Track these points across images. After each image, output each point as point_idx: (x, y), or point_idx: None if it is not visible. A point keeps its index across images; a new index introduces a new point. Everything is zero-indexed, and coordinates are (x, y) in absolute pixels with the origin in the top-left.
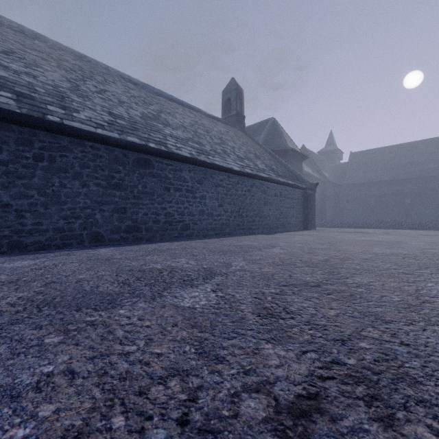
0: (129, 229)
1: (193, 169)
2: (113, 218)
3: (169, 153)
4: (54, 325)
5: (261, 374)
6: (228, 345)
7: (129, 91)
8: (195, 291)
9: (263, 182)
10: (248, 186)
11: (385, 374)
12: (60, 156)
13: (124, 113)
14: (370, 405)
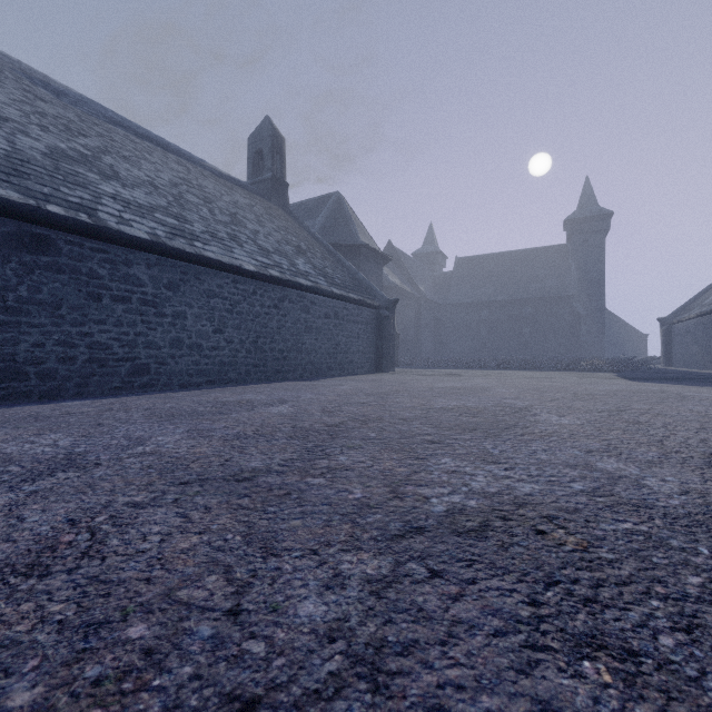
0: None
1: (156, 263)
2: None
3: (98, 228)
4: None
5: None
6: None
7: (35, 103)
8: None
9: (303, 293)
10: (275, 299)
11: None
12: None
13: None
14: None
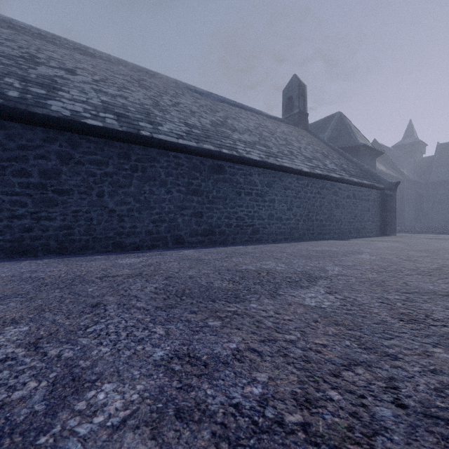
0: (205, 232)
1: (262, 173)
2: (191, 222)
3: (241, 157)
4: (204, 312)
5: None
6: (390, 344)
7: (197, 101)
8: (309, 292)
9: (334, 183)
10: (318, 188)
11: None
12: (150, 166)
13: (197, 122)
14: None
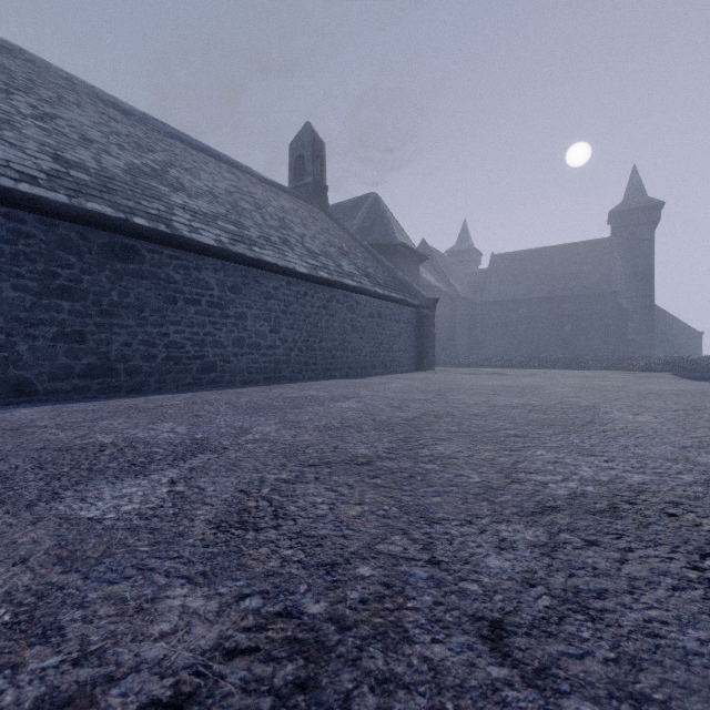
0: (91, 371)
1: (222, 268)
2: (56, 351)
3: (175, 237)
4: None
5: (112, 659)
6: (99, 597)
7: (110, 124)
8: (134, 485)
9: (349, 293)
10: (324, 299)
11: (358, 629)
12: None
13: (89, 160)
14: (282, 706)
